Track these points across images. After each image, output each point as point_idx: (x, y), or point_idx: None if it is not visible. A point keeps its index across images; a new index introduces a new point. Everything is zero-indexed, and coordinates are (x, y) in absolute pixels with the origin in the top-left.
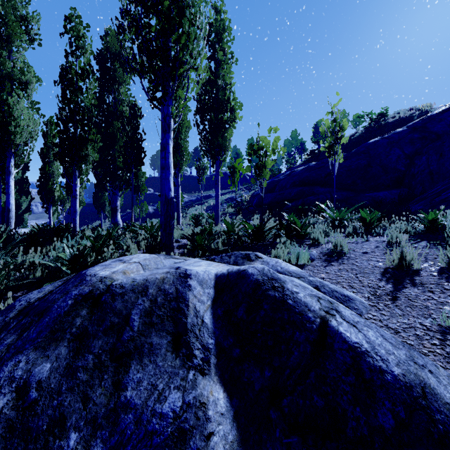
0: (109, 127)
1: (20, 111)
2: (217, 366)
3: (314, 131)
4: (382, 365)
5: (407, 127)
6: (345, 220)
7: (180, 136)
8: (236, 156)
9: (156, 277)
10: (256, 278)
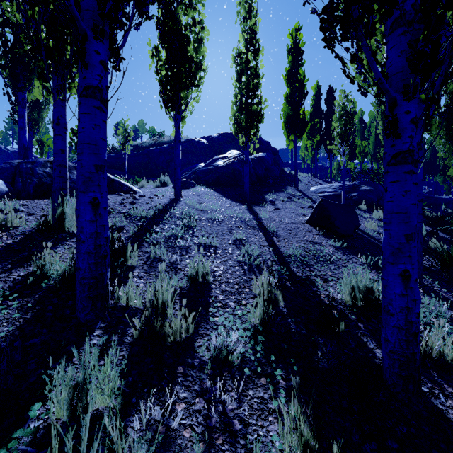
0: None
1: None
2: None
3: (116, 129)
4: (125, 184)
5: (169, 145)
6: None
7: None
8: None
9: None
10: None
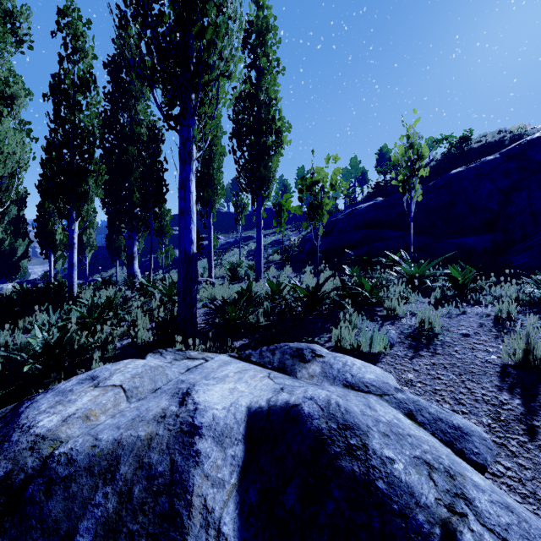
0: (123, 154)
1: (4, 133)
2: None
3: (378, 158)
4: None
5: (500, 154)
6: (426, 276)
7: (212, 166)
8: (283, 188)
9: (137, 434)
10: (317, 425)
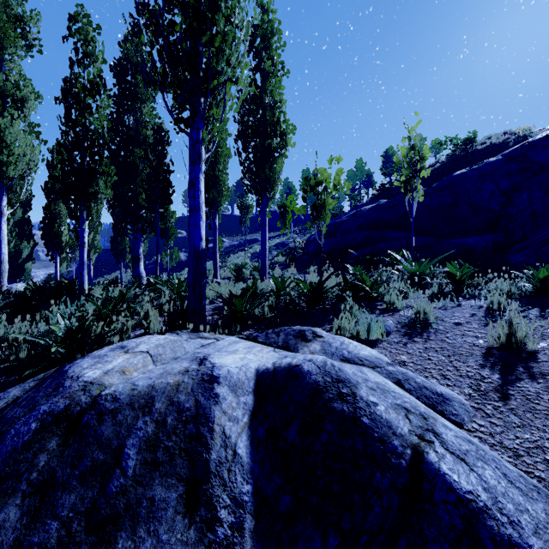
0: (129, 156)
1: (15, 136)
2: (255, 534)
3: (384, 160)
4: (513, 534)
5: (502, 156)
6: (426, 275)
7: (217, 167)
8: (288, 191)
9: (167, 381)
10: (314, 379)
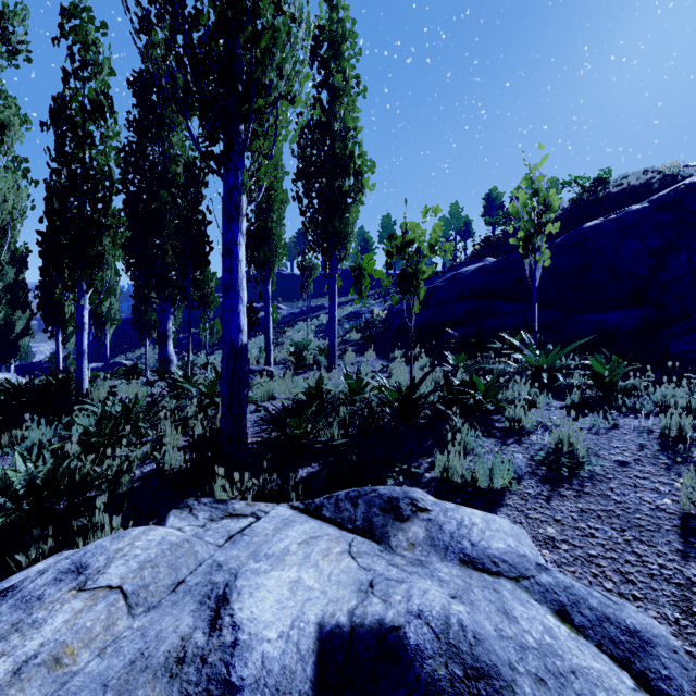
0: (153, 200)
1: None
2: None
3: (486, 204)
4: None
5: (650, 203)
6: (556, 368)
7: (270, 217)
8: (363, 244)
9: None
10: (431, 671)
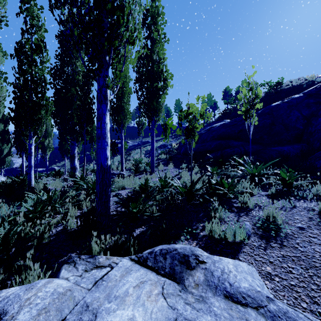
0: (68, 92)
1: None
2: None
3: (224, 94)
4: None
5: (303, 94)
6: (261, 174)
7: (123, 100)
8: (167, 112)
9: None
10: None
